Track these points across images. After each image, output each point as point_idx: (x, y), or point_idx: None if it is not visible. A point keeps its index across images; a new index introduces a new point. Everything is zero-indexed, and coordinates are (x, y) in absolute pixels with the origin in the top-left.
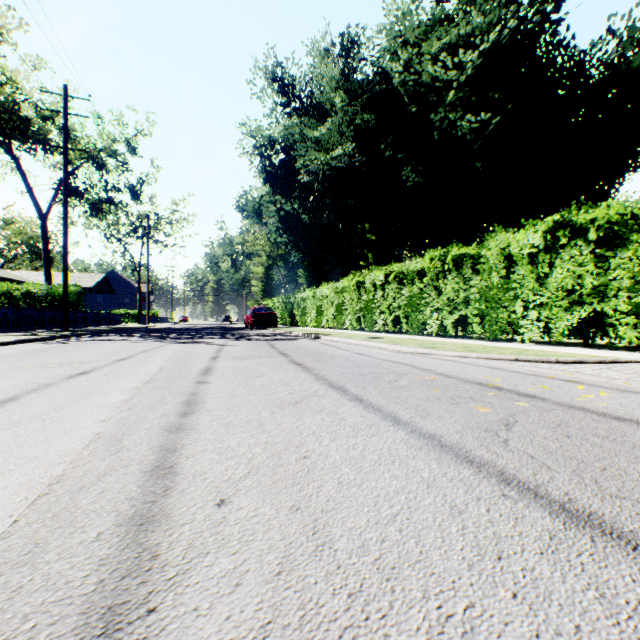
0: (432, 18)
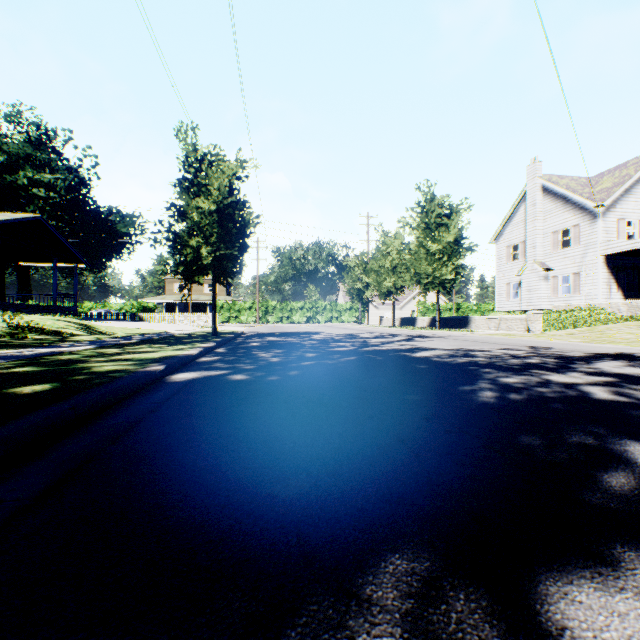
0: (24, 149)
